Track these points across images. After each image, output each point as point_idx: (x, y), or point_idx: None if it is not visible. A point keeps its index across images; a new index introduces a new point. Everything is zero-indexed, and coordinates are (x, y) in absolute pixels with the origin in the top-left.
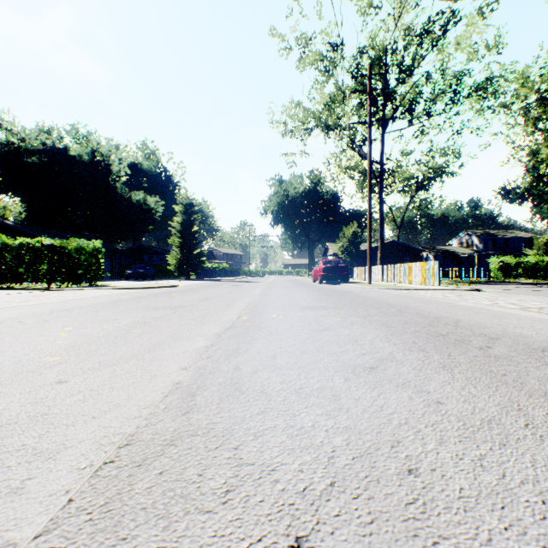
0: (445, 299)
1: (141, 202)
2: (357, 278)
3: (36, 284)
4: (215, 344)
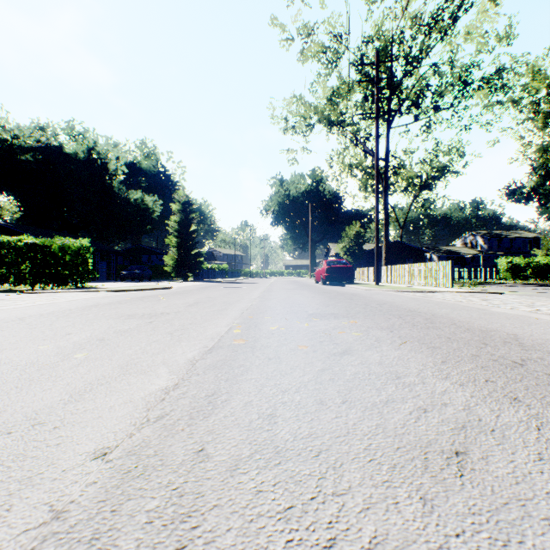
0: (472, 304)
1: (139, 201)
2: (361, 279)
3: (20, 286)
4: (181, 383)
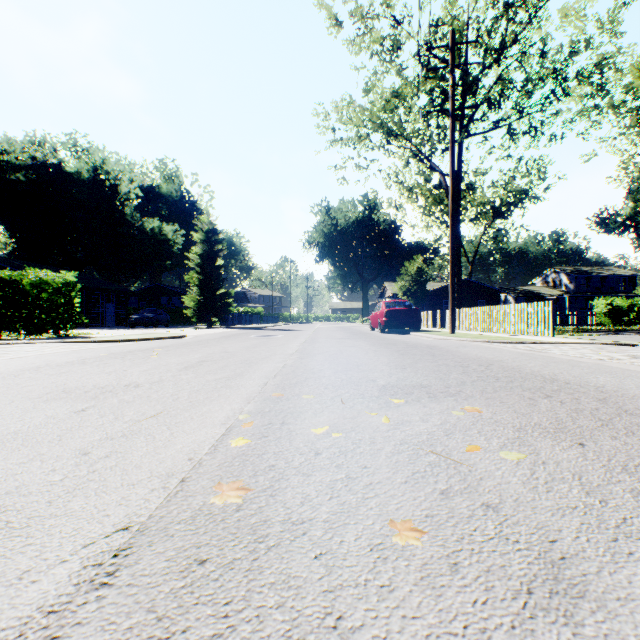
0: (626, 364)
1: (156, 231)
2: (426, 325)
3: None
4: None
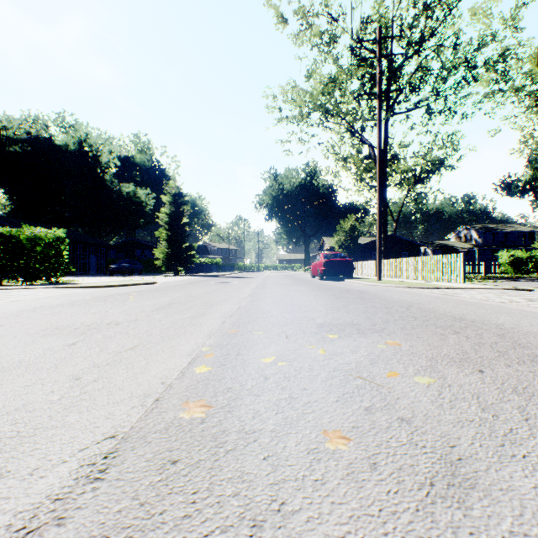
0: (523, 306)
1: (131, 194)
2: (358, 273)
3: None
4: None
